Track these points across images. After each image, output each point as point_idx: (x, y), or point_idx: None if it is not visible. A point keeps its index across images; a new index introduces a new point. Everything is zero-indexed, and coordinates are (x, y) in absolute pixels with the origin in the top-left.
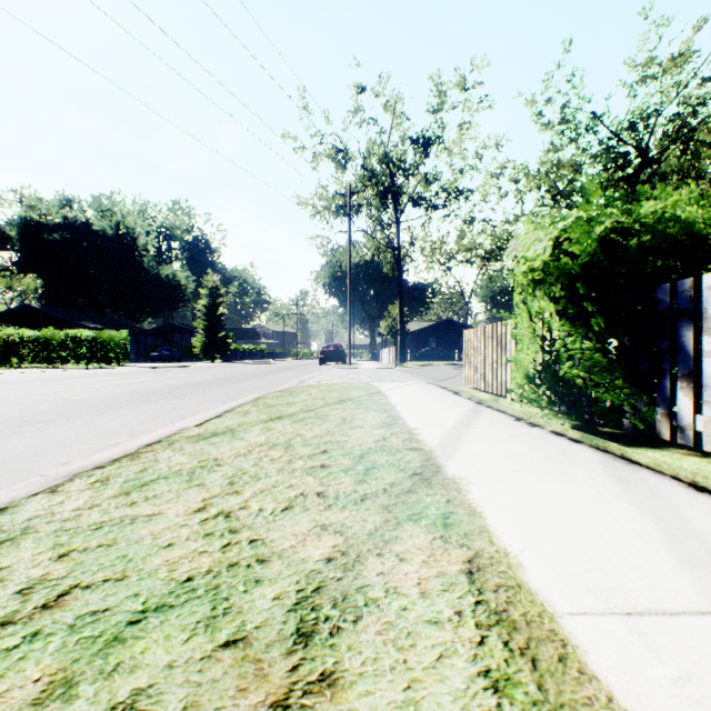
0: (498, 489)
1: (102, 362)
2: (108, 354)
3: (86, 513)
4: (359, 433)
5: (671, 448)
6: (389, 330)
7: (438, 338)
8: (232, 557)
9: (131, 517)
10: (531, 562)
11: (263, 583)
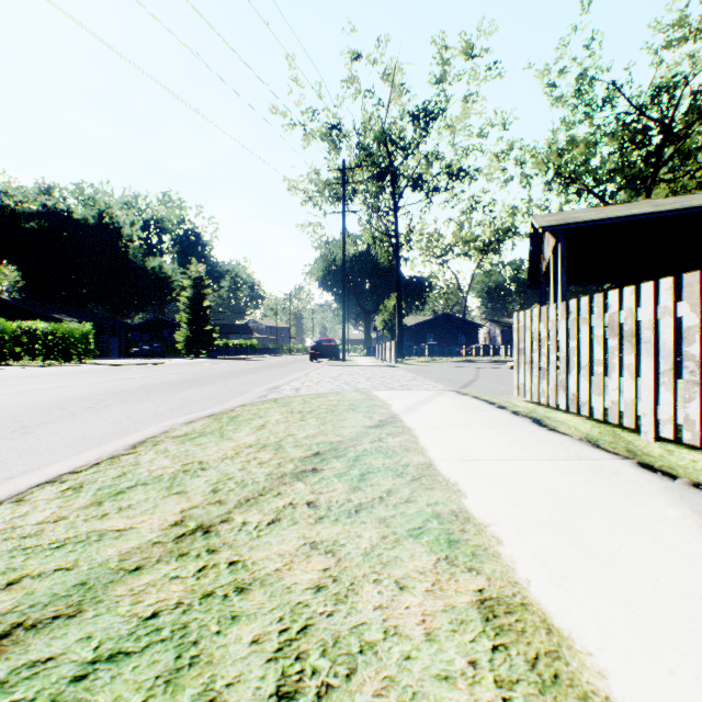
0: None
1: (61, 359)
2: (67, 350)
3: None
4: None
5: None
6: (385, 324)
7: (435, 333)
8: None
9: None
10: None
11: None
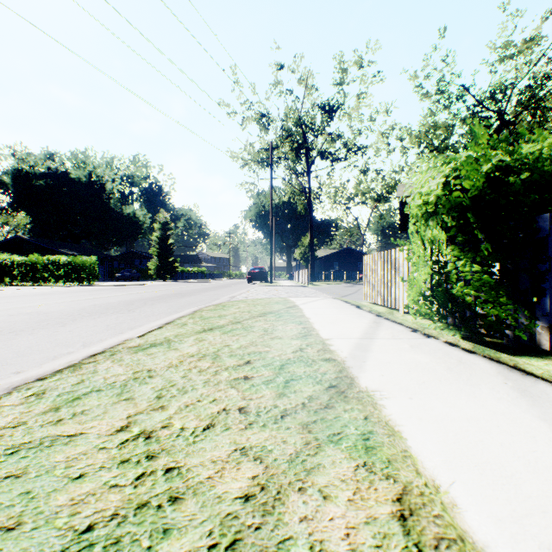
0: (411, 403)
1: (76, 281)
2: (80, 275)
3: (8, 433)
4: (279, 344)
5: (551, 357)
6: (302, 256)
7: (340, 262)
8: (143, 493)
9: (52, 438)
10: (466, 500)
11: (171, 535)
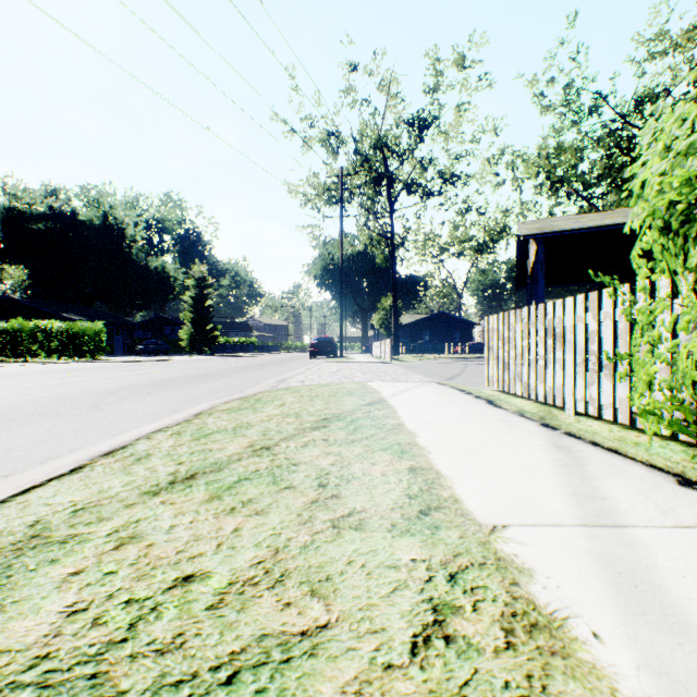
0: None
1: (75, 356)
2: (81, 347)
3: None
4: (357, 569)
5: None
6: (382, 323)
7: (431, 331)
8: None
9: None
10: None
11: None
